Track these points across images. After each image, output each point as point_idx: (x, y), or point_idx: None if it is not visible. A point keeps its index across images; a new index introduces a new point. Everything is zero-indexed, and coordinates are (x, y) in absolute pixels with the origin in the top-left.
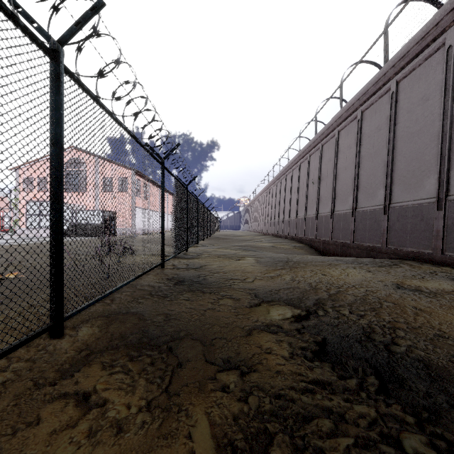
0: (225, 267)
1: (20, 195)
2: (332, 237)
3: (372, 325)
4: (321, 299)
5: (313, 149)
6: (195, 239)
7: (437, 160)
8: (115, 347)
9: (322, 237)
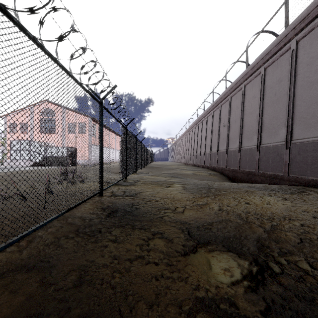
0: (156, 194)
1: (7, 135)
2: (239, 167)
3: None
4: (262, 240)
5: (223, 100)
6: (134, 168)
7: None
8: None
9: (231, 167)
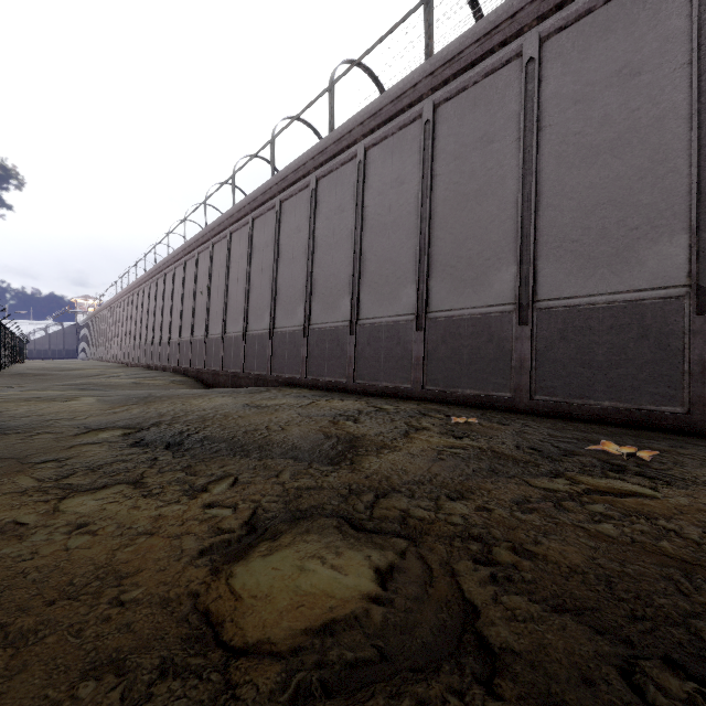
0: (41, 410)
1: None
2: (223, 366)
3: (190, 428)
4: (162, 421)
5: (202, 245)
6: None
7: (305, 291)
8: None
9: (212, 367)
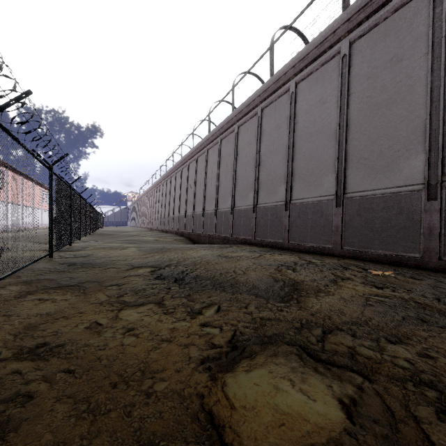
0: (110, 254)
1: None
2: (203, 230)
3: (188, 269)
4: (171, 263)
5: (191, 159)
6: (78, 234)
7: (254, 182)
8: (43, 288)
9: (197, 231)
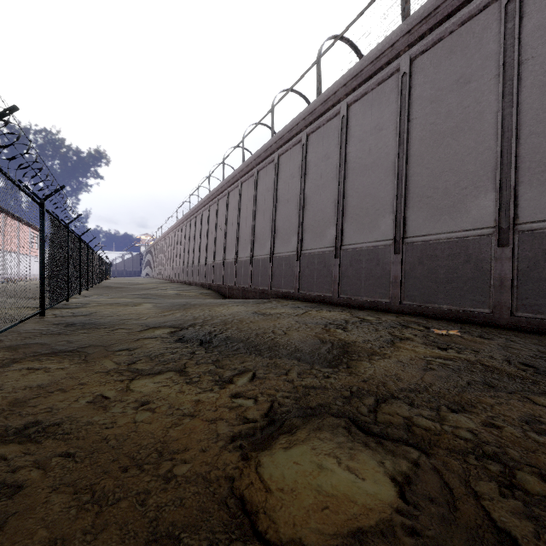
0: (119, 312)
1: None
2: (236, 282)
3: (216, 329)
4: (196, 323)
5: (221, 194)
6: (77, 287)
7: (298, 224)
8: (33, 355)
9: (228, 283)
